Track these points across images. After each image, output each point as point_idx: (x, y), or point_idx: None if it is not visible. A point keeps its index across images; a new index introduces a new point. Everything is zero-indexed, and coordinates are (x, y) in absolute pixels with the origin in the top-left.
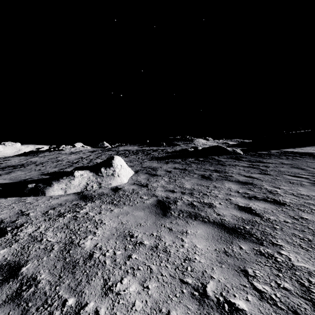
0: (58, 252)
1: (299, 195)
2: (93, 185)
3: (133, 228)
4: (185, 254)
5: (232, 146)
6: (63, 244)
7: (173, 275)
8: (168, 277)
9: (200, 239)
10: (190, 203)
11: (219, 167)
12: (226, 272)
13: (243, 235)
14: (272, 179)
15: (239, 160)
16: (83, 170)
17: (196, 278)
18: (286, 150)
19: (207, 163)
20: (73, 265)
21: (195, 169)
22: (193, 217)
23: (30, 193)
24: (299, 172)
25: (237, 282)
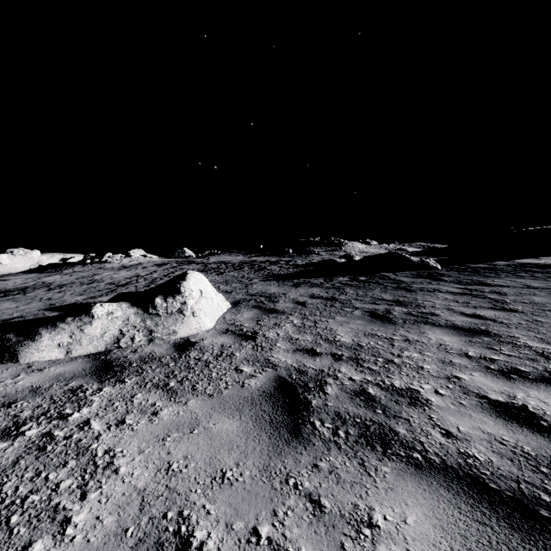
0: None
1: None
2: (135, 335)
3: (197, 497)
4: None
5: (415, 254)
6: None
7: None
8: None
9: None
10: (360, 389)
11: (401, 294)
12: None
13: None
14: (528, 322)
15: (438, 280)
16: (121, 300)
17: None
18: (523, 262)
19: (376, 285)
20: None
21: (353, 299)
22: (378, 445)
23: None
24: None
25: None
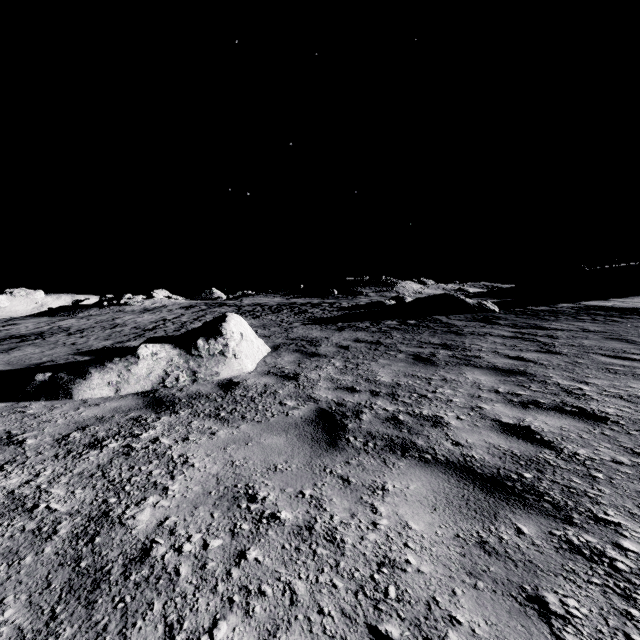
0: (65, 542)
1: (635, 398)
2: (180, 376)
3: (258, 477)
4: (381, 549)
5: (474, 296)
6: (83, 520)
7: (350, 612)
8: (336, 618)
9: (417, 506)
10: (391, 416)
11: (450, 337)
12: (489, 603)
13: (521, 495)
14: (568, 363)
15: (492, 323)
16: (160, 343)
17: (411, 622)
18: (590, 304)
19: (426, 329)
20: (95, 580)
21: (399, 342)
22: (399, 450)
23: (40, 394)
24: (623, 347)
25: (524, 636)
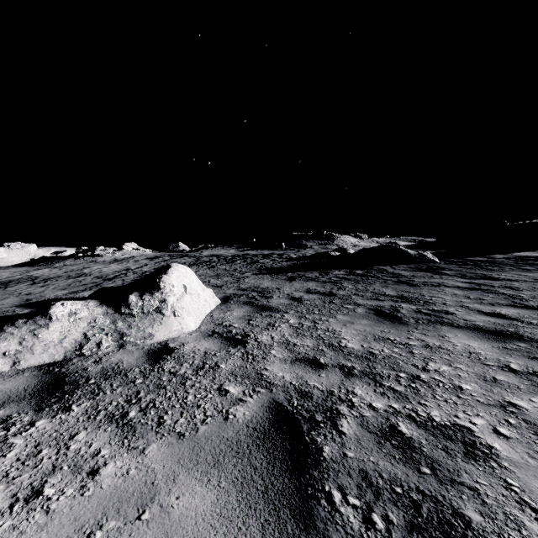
0: None
1: None
2: (103, 340)
3: None
4: None
5: (408, 248)
6: None
7: None
8: None
9: None
10: (388, 426)
11: (405, 288)
12: None
13: None
14: None
15: (439, 273)
16: (95, 297)
17: None
18: (523, 255)
19: (375, 279)
20: None
21: (353, 294)
22: None
23: None
24: None
25: None
